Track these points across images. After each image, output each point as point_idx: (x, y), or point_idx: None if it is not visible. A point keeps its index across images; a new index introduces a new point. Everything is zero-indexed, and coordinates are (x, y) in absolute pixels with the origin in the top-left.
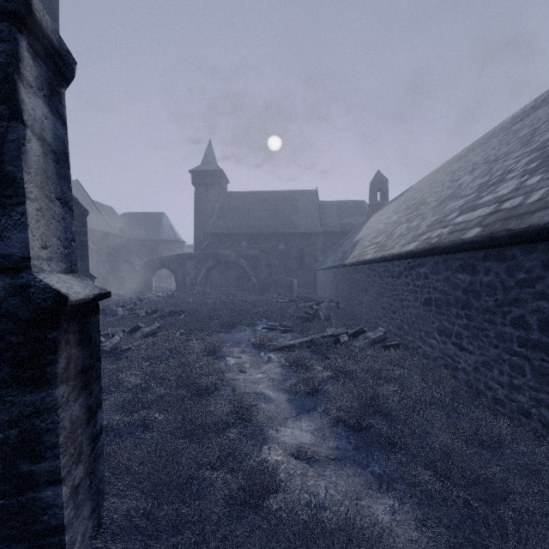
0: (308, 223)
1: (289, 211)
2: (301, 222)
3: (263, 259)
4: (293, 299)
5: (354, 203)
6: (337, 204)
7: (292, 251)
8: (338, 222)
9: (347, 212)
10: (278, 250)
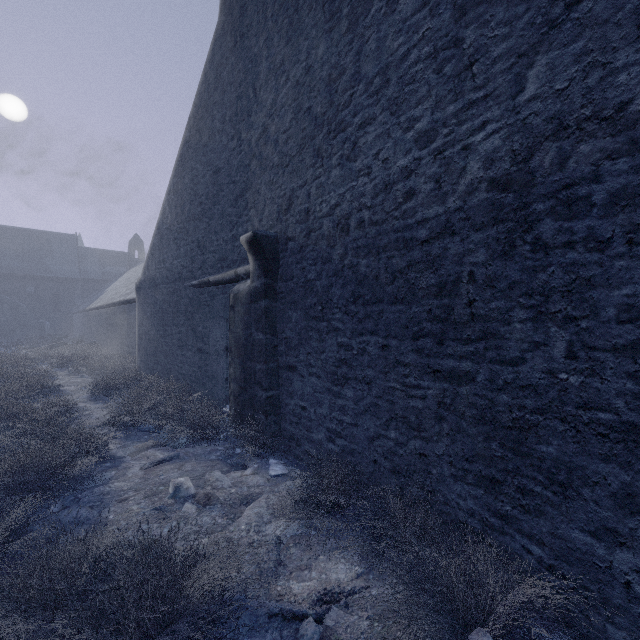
0: (65, 268)
1: (41, 253)
2: (56, 266)
3: (7, 302)
4: (44, 336)
5: (118, 254)
6: (100, 253)
7: (44, 294)
8: (100, 270)
9: (111, 261)
10: (26, 293)
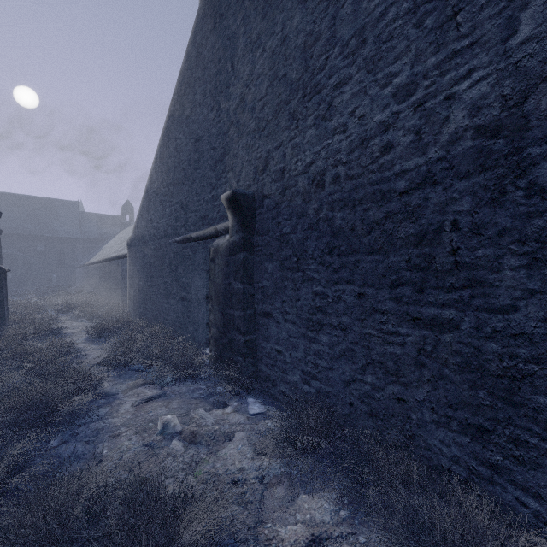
0: (69, 229)
1: (49, 217)
2: (62, 228)
3: (21, 258)
4: (52, 287)
5: (113, 217)
6: (98, 216)
7: (52, 252)
8: (97, 231)
9: (106, 224)
10: (37, 251)
